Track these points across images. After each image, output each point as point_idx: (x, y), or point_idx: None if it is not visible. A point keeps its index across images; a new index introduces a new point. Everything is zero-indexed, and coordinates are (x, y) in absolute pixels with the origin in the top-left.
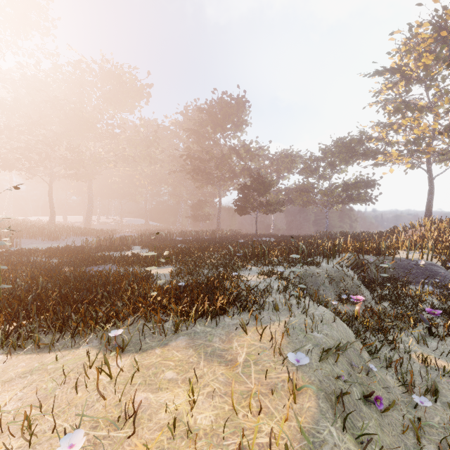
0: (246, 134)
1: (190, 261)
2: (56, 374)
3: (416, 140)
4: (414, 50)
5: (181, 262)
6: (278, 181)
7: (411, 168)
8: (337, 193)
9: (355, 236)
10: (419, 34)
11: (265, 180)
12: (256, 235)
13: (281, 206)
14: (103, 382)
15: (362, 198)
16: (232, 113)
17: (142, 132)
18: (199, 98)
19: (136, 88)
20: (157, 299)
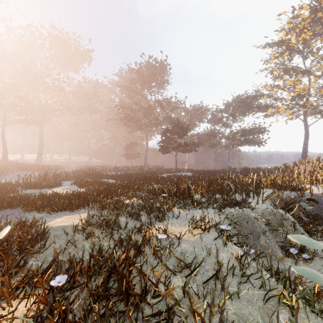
0: (167, 91)
1: (111, 203)
2: None
3: (299, 96)
4: (296, 28)
5: (98, 206)
6: (194, 127)
7: (290, 119)
8: (236, 137)
9: (256, 171)
10: (300, 15)
11: (183, 125)
12: (176, 170)
13: (196, 146)
14: None
15: (255, 141)
16: (156, 73)
17: (84, 87)
18: (131, 63)
19: (79, 53)
20: (5, 317)
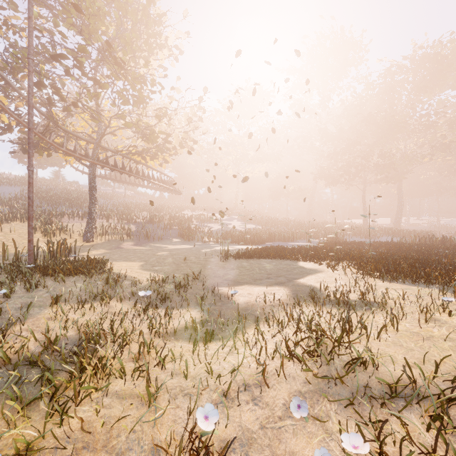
0: None
1: None
2: (421, 293)
3: None
4: None
5: None
6: None
7: None
8: None
9: None
10: None
11: None
12: None
13: None
14: (455, 302)
15: None
16: None
17: None
18: None
19: None
20: None
